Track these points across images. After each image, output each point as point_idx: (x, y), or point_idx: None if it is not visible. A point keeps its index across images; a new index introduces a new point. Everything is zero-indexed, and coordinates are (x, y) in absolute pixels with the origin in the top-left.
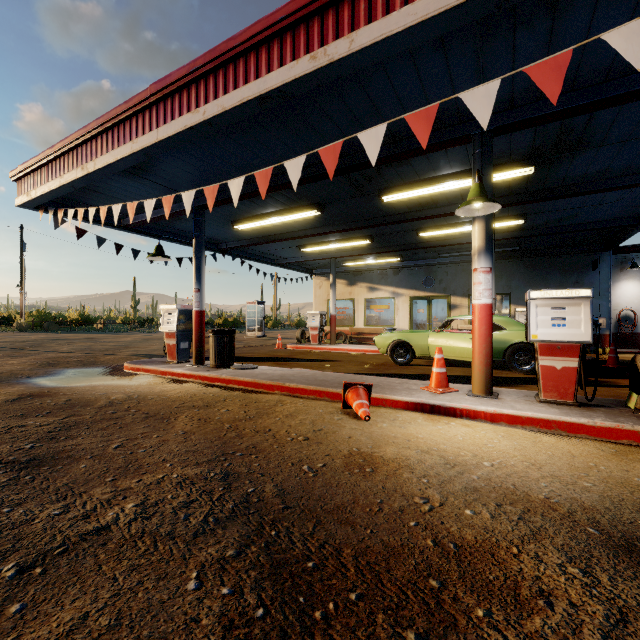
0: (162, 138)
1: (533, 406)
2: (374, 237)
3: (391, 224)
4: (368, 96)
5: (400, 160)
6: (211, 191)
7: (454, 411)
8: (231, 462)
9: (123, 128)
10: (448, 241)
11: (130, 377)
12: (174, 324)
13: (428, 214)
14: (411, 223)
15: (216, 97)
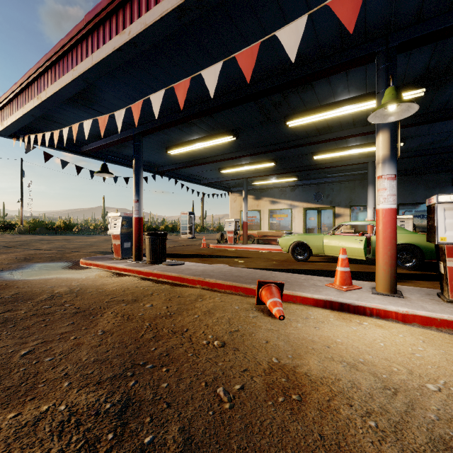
0: (95, 62)
1: (443, 307)
2: (277, 160)
3: (292, 148)
4: (281, 12)
5: (306, 83)
6: (138, 108)
7: (364, 310)
8: (137, 380)
9: (66, 59)
10: (336, 163)
11: (82, 271)
12: (119, 228)
13: (323, 138)
14: (308, 147)
15: (139, 16)
